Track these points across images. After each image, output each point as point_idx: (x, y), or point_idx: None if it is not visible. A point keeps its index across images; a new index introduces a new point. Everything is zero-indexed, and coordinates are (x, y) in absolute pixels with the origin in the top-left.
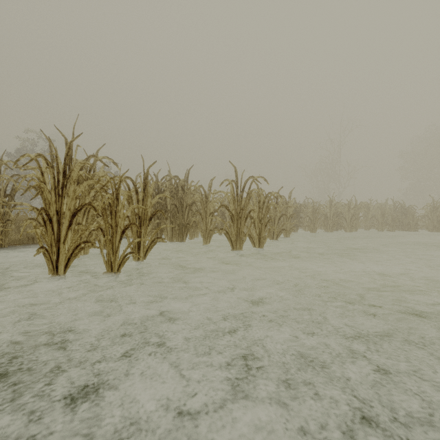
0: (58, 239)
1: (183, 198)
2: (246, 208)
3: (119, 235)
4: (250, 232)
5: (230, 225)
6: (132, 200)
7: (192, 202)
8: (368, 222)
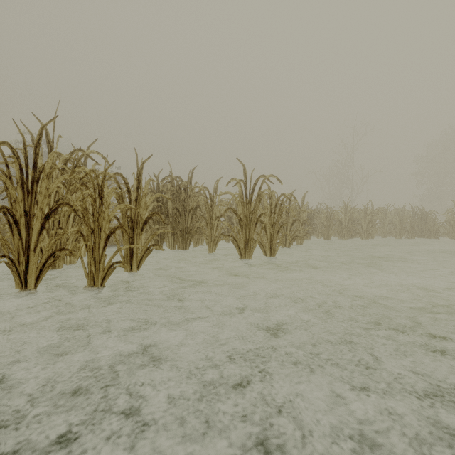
0: (27, 246)
1: (186, 201)
2: (256, 211)
3: (104, 241)
4: (261, 238)
5: (238, 230)
6: (123, 200)
7: (196, 206)
8: (385, 229)
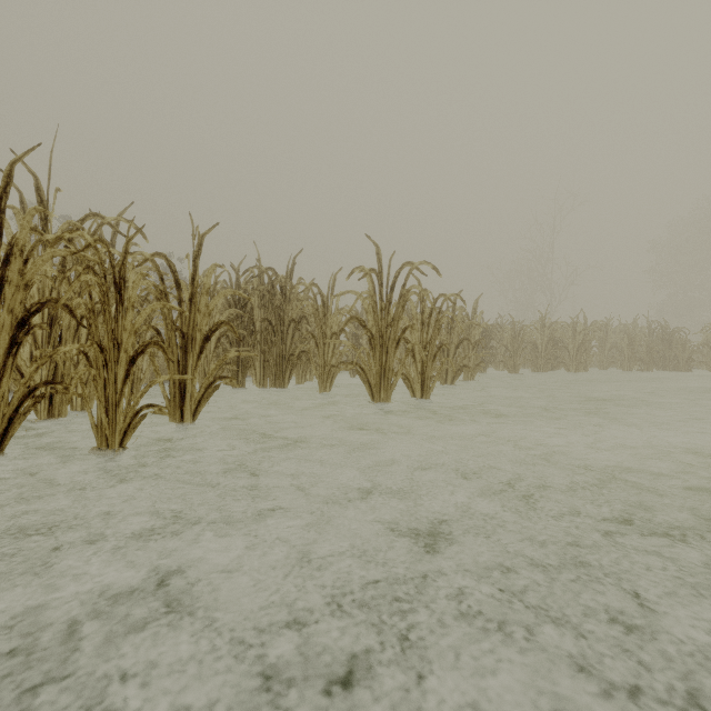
0: None
1: (283, 308)
2: (398, 323)
3: (124, 368)
4: (405, 368)
5: (368, 354)
6: (168, 300)
7: (301, 316)
8: (605, 356)
